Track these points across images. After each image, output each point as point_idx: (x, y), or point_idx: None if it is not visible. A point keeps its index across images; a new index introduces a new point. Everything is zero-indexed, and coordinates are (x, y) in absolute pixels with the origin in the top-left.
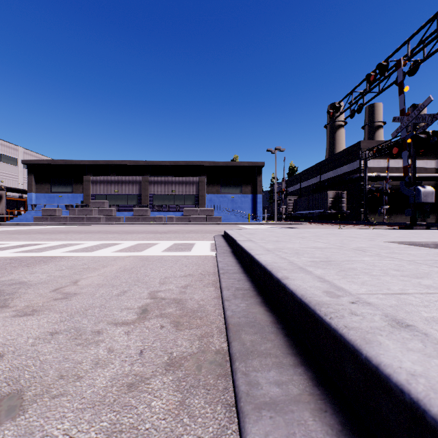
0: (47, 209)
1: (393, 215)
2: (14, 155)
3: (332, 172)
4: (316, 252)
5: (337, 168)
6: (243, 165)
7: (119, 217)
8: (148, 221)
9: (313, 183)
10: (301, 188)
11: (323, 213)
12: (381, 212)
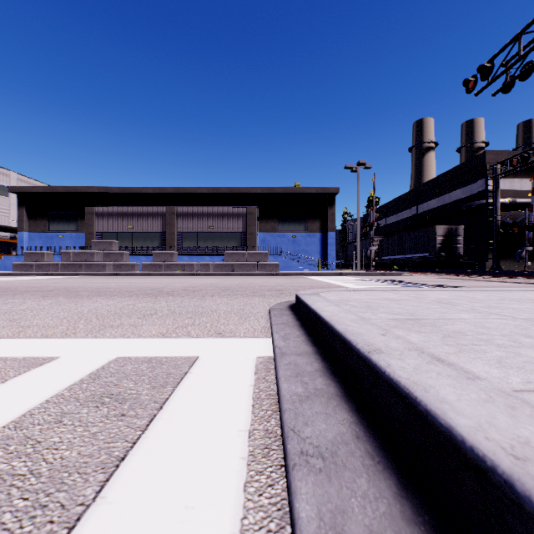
0: (32, 252)
1: (533, 262)
2: (4, 182)
3: (435, 201)
4: None
5: (444, 194)
6: (308, 193)
7: (133, 265)
8: (174, 270)
9: (406, 217)
10: (387, 225)
11: (428, 258)
12: (521, 256)
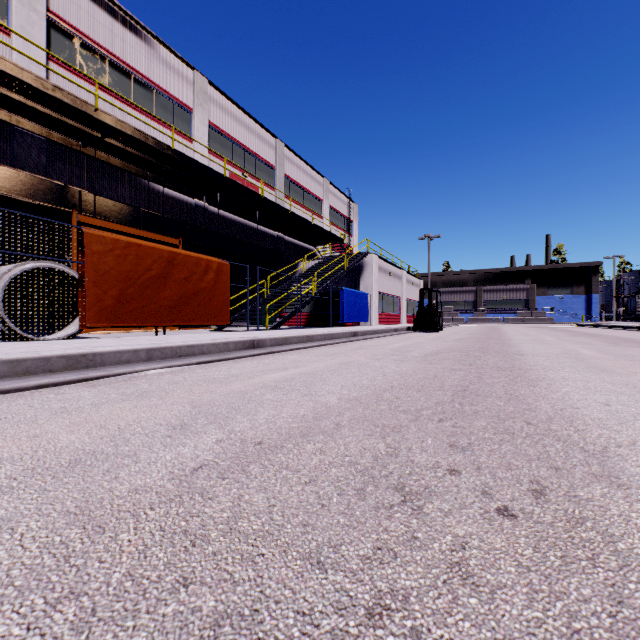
0: None
1: None
2: None
3: None
4: None
5: None
6: (574, 267)
7: (462, 319)
8: (486, 321)
9: None
10: None
11: None
12: None
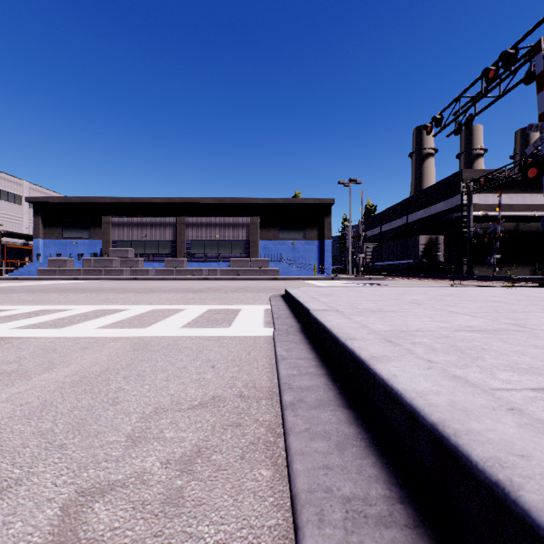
0: (55, 259)
1: (504, 267)
2: (18, 192)
3: (423, 212)
4: (497, 345)
5: (430, 206)
6: (307, 203)
7: (147, 270)
8: (185, 275)
9: (398, 225)
10: (381, 232)
11: (412, 264)
12: (490, 263)
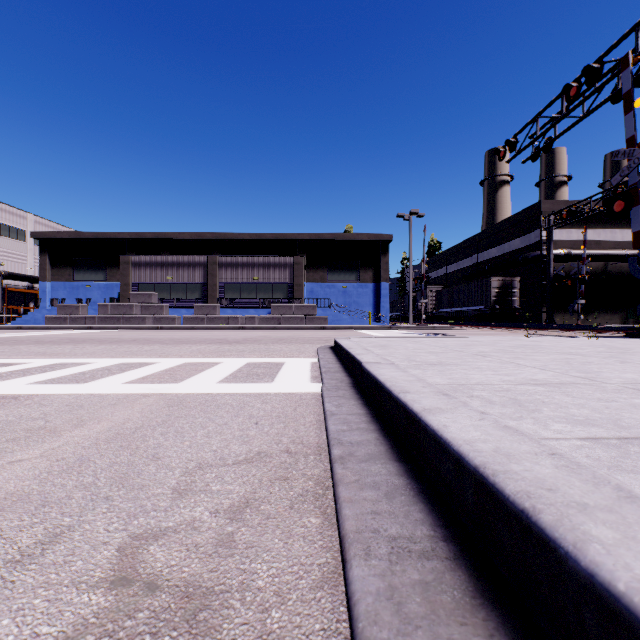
0: (66, 305)
1: (591, 315)
2: (21, 226)
3: (495, 249)
4: (559, 398)
5: (504, 243)
6: (360, 240)
7: (173, 318)
8: (218, 323)
9: (467, 265)
10: (447, 274)
11: (483, 311)
12: (574, 310)
